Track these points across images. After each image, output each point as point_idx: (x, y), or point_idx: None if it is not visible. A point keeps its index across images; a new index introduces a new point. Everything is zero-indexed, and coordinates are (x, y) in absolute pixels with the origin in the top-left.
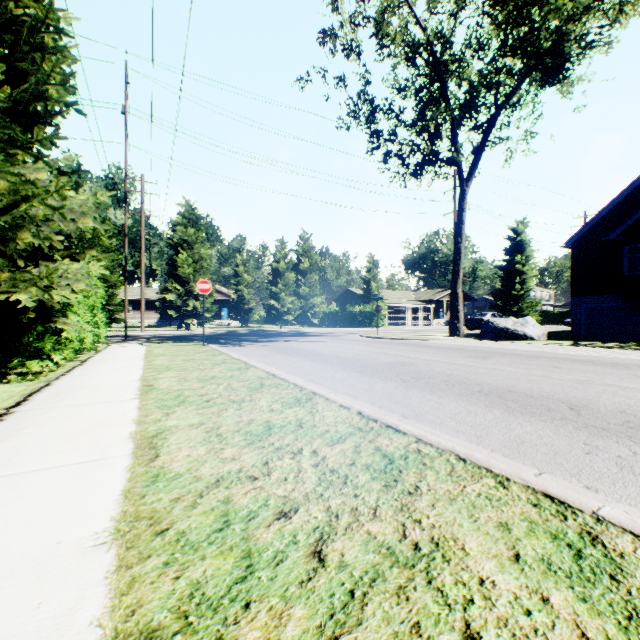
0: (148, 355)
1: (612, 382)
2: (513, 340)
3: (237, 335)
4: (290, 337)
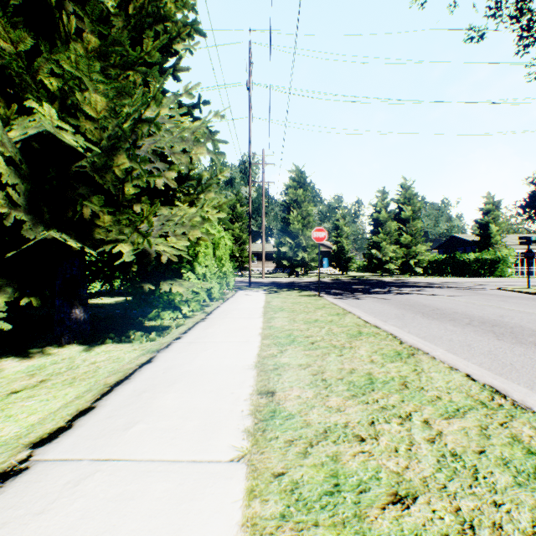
0: (266, 309)
1: None
2: None
3: (343, 284)
4: (403, 288)
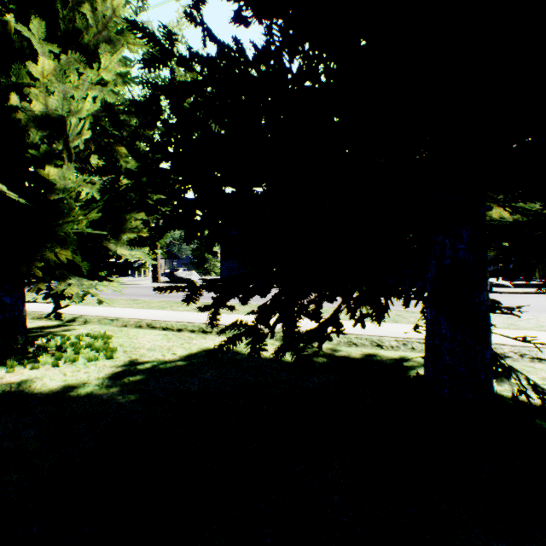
0: None
1: None
2: None
3: None
4: None
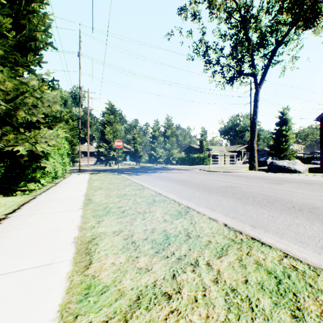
0: (90, 180)
1: None
2: (288, 173)
3: (135, 169)
4: (162, 170)
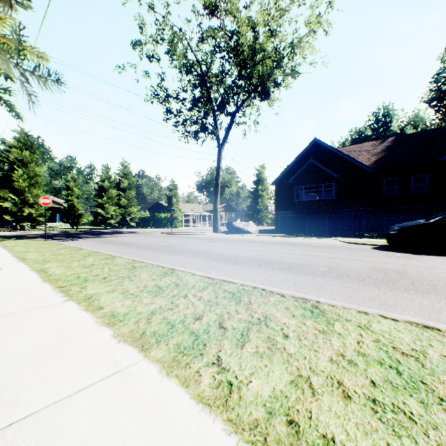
0: (5, 246)
1: (248, 248)
2: (242, 234)
3: (70, 234)
4: (112, 234)
